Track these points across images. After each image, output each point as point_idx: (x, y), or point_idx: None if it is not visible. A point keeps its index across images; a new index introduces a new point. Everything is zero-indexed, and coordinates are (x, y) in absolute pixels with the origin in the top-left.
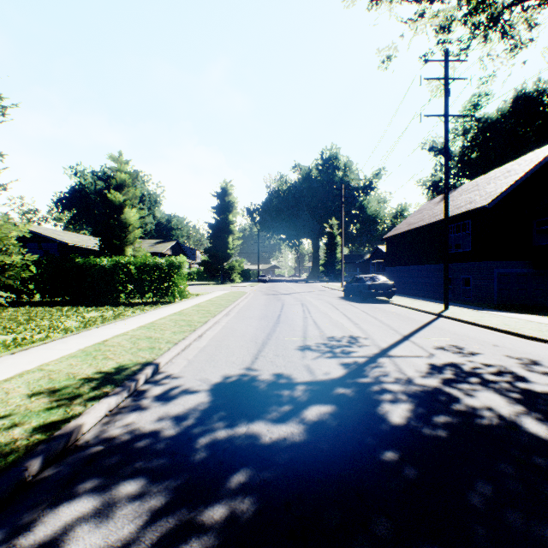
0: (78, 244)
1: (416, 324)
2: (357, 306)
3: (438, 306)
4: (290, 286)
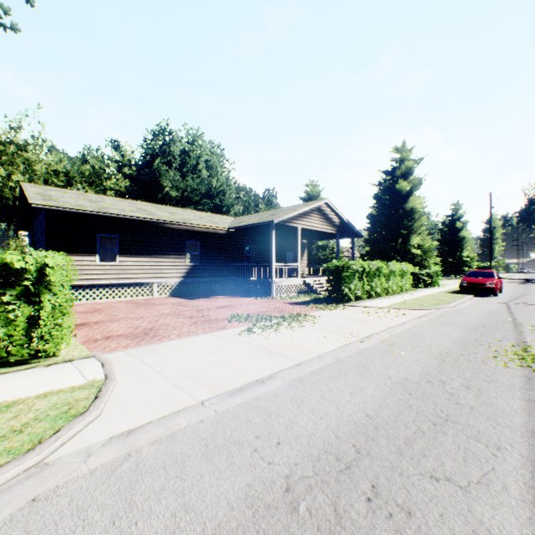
0: None
1: None
2: None
3: None
4: None
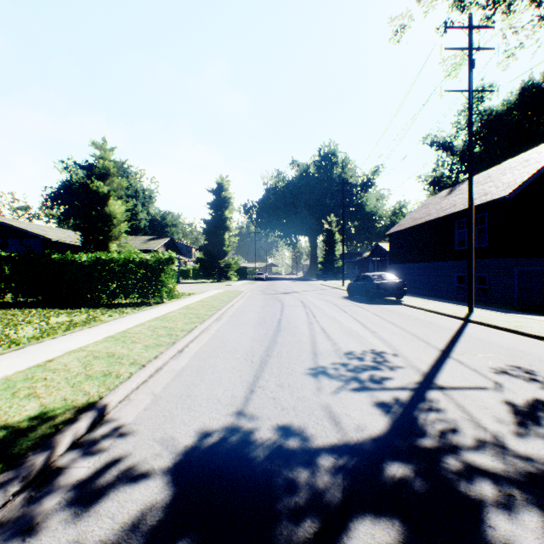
0: (63, 240)
1: (447, 333)
2: (366, 307)
3: (459, 307)
4: (288, 284)
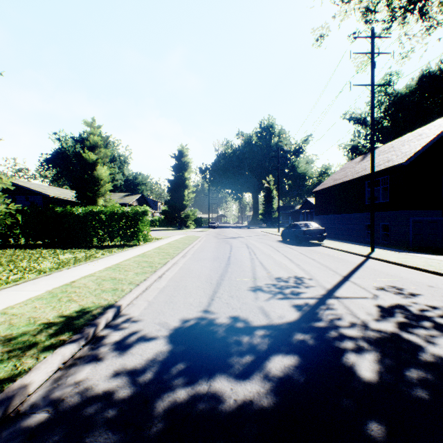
0: (59, 196)
1: (351, 265)
2: (295, 248)
3: (364, 248)
4: (235, 231)
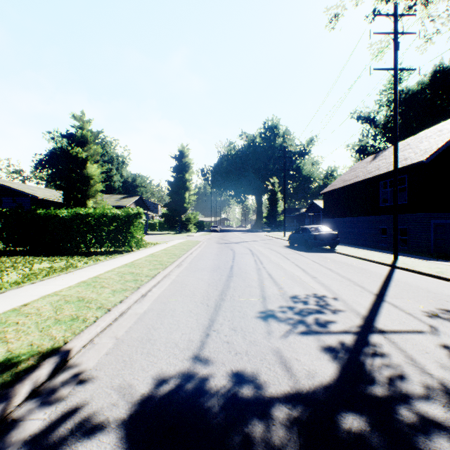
0: (49, 198)
1: (378, 278)
2: (305, 255)
3: (385, 255)
4: (239, 235)
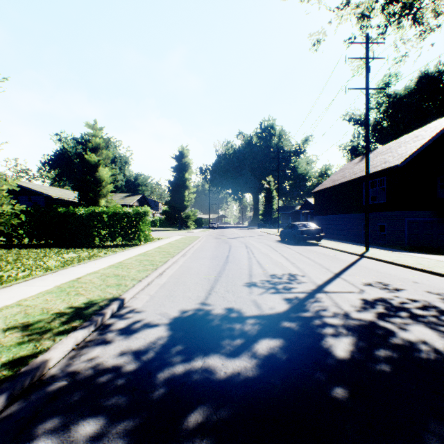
0: (61, 197)
1: (344, 264)
2: (292, 248)
3: (360, 248)
4: (235, 231)
